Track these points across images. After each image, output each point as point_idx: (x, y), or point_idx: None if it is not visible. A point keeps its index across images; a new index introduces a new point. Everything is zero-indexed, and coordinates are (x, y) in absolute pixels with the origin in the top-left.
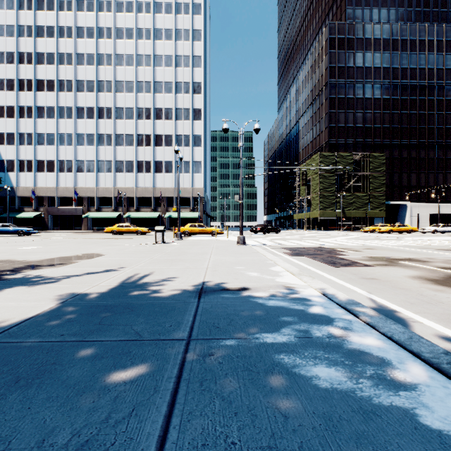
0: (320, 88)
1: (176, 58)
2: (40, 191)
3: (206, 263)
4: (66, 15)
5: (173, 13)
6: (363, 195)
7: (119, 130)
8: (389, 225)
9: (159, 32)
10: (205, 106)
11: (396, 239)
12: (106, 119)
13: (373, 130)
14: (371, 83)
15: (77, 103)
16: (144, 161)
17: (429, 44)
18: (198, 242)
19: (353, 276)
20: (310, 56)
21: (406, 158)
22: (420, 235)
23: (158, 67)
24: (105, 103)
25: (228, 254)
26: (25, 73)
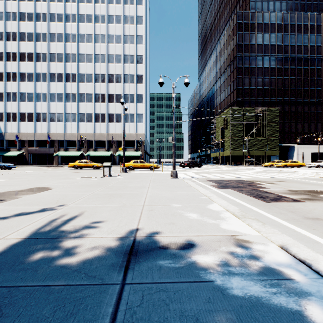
0: (231, 60)
1: (124, 37)
2: (22, 136)
3: (142, 200)
4: (42, 5)
5: (121, 3)
6: (262, 139)
7: (81, 91)
8: (283, 161)
9: (111, 17)
10: (145, 73)
11: (293, 172)
12: (72, 82)
13: (269, 91)
14: (268, 56)
15: (50, 70)
16: (100, 113)
17: (311, 28)
18: (139, 175)
19: (294, 215)
20: (223, 36)
21: (294, 111)
22: (308, 168)
23: (111, 43)
24: (71, 70)
25: (164, 188)
26: (11, 48)
